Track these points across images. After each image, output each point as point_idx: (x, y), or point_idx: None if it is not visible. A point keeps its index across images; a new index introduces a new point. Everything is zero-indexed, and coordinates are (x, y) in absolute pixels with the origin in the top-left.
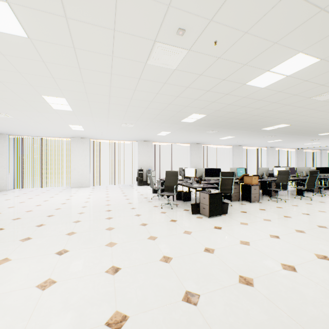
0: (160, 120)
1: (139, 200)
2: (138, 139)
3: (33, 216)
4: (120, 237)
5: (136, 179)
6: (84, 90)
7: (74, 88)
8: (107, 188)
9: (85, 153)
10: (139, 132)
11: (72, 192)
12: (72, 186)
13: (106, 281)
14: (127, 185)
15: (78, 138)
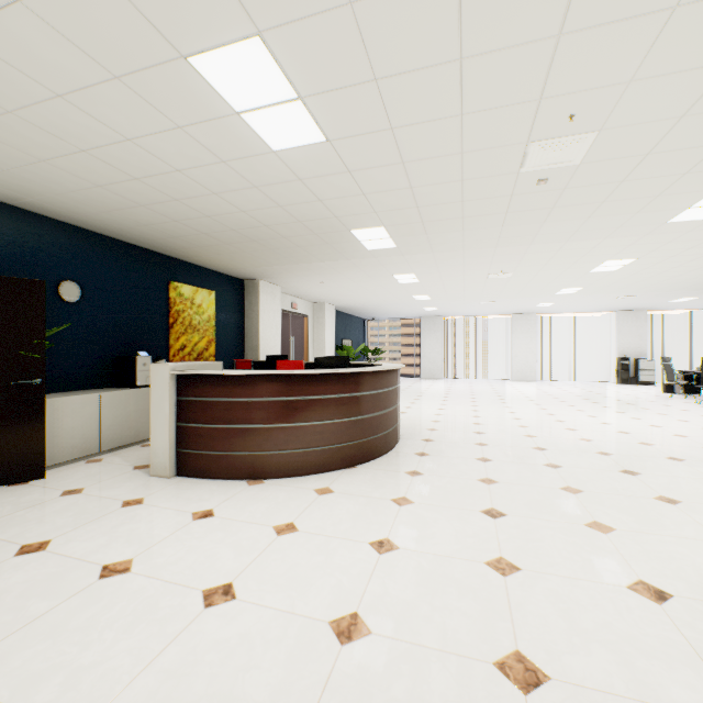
0: (690, 288)
1: (648, 397)
2: (621, 308)
3: (538, 397)
4: (664, 412)
5: (615, 373)
6: (615, 282)
7: (607, 282)
8: (569, 384)
9: (529, 335)
10: (634, 301)
11: (526, 385)
12: (512, 379)
13: (682, 422)
14: (597, 383)
15: (520, 314)
